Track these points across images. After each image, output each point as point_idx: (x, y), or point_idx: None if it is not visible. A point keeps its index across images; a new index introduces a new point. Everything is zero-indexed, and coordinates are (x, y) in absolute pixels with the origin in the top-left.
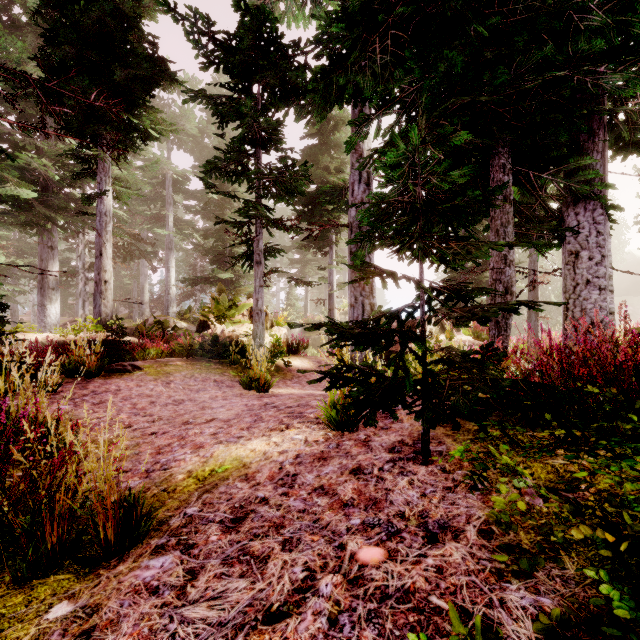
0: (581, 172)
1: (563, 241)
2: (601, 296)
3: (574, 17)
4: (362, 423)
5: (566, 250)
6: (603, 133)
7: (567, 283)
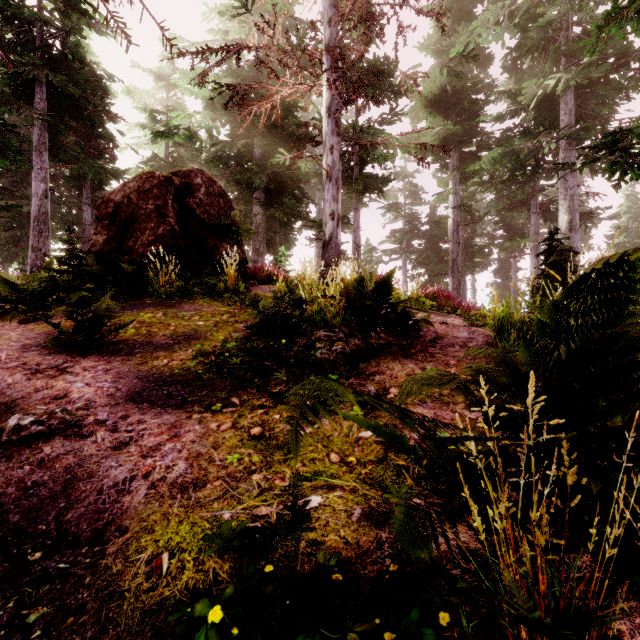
0: None
1: None
2: None
3: None
4: None
5: None
6: None
7: None
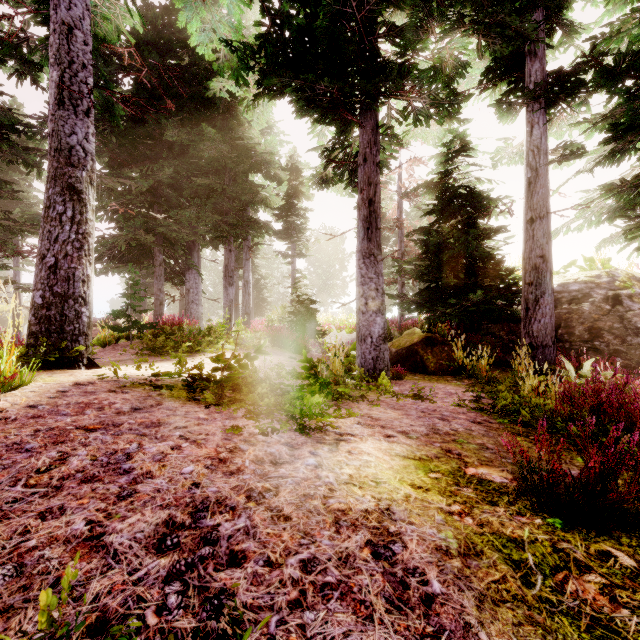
0: (189, 260)
1: (185, 284)
2: (197, 307)
3: (185, 204)
4: (109, 345)
5: (186, 288)
6: (198, 245)
7: (186, 301)
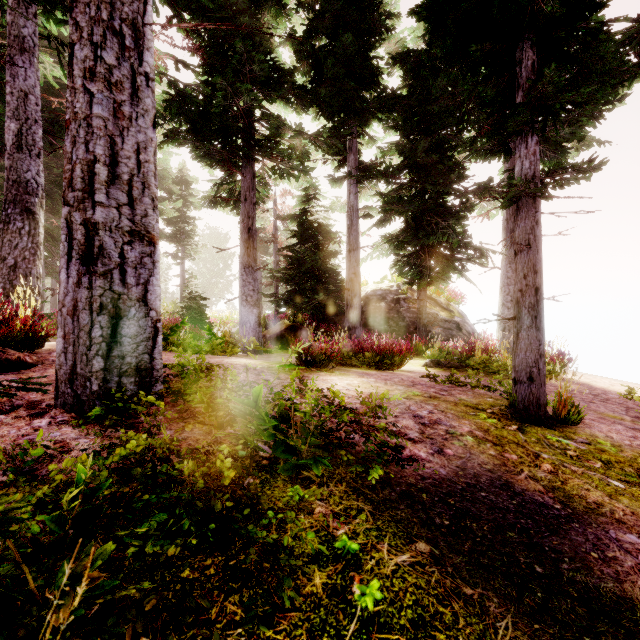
0: None
1: None
2: None
3: None
4: None
5: None
6: None
7: None
